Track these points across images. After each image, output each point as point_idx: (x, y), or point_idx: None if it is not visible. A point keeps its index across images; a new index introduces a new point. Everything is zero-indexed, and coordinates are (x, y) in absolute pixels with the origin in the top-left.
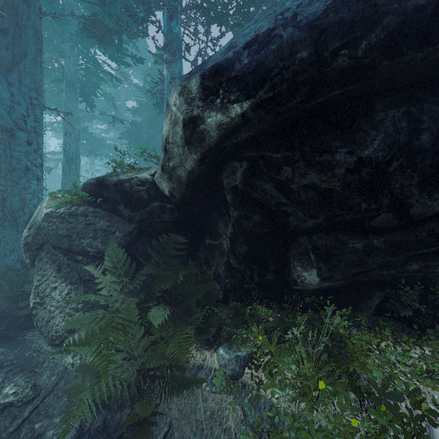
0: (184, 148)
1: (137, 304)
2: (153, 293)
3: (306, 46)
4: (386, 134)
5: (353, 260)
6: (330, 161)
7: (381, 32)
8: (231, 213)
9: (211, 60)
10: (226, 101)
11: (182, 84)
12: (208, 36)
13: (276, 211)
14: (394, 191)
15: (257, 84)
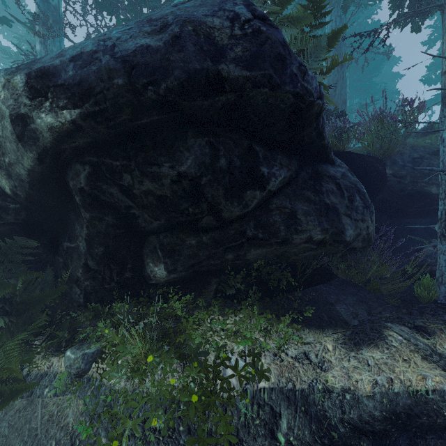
0: (18, 144)
1: None
2: None
3: (121, 75)
4: (196, 156)
5: (190, 254)
6: (159, 172)
7: (175, 80)
8: (83, 215)
9: (40, 61)
10: (55, 105)
11: (6, 77)
12: (102, 20)
13: (127, 213)
14: (209, 199)
15: (83, 96)
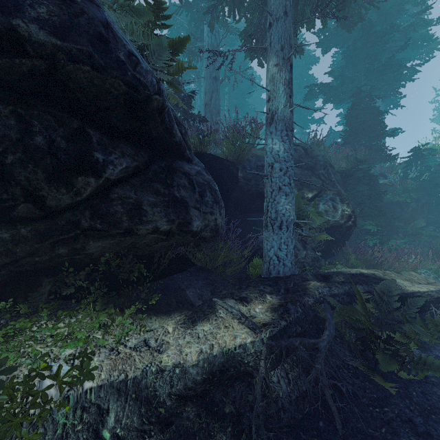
0: None
1: None
2: None
3: None
4: None
5: (1, 251)
6: None
7: None
8: None
9: None
10: None
11: None
12: None
13: None
14: (23, 183)
15: None
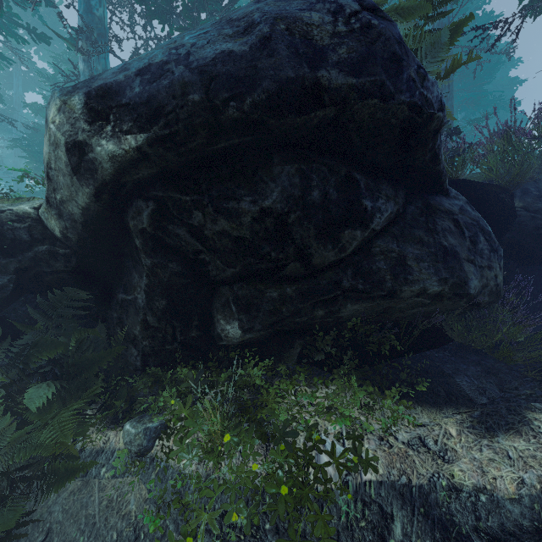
0: (73, 178)
1: (6, 386)
2: (29, 367)
3: (197, 89)
4: (283, 187)
5: (271, 310)
6: (237, 209)
7: (262, 93)
8: (143, 261)
9: (101, 78)
10: (118, 130)
11: (62, 98)
12: (151, 31)
13: (195, 259)
14: (297, 242)
15: (151, 117)
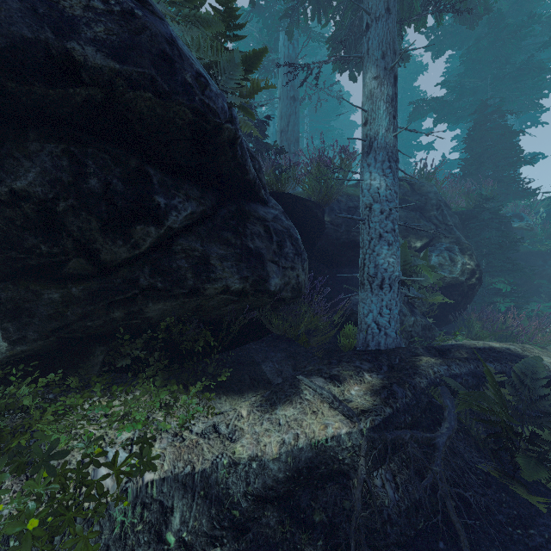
0: None
1: None
2: None
3: None
4: (43, 168)
5: (50, 314)
6: None
7: None
8: None
9: None
10: None
11: None
12: None
13: None
14: (75, 234)
15: None
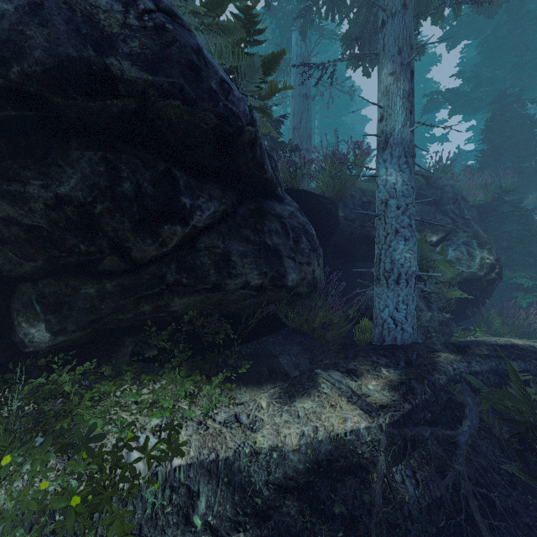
0: None
1: None
2: None
3: None
4: (83, 174)
5: (87, 308)
6: (23, 193)
7: (36, 65)
8: None
9: None
10: None
11: None
12: None
13: None
14: (110, 234)
15: None
